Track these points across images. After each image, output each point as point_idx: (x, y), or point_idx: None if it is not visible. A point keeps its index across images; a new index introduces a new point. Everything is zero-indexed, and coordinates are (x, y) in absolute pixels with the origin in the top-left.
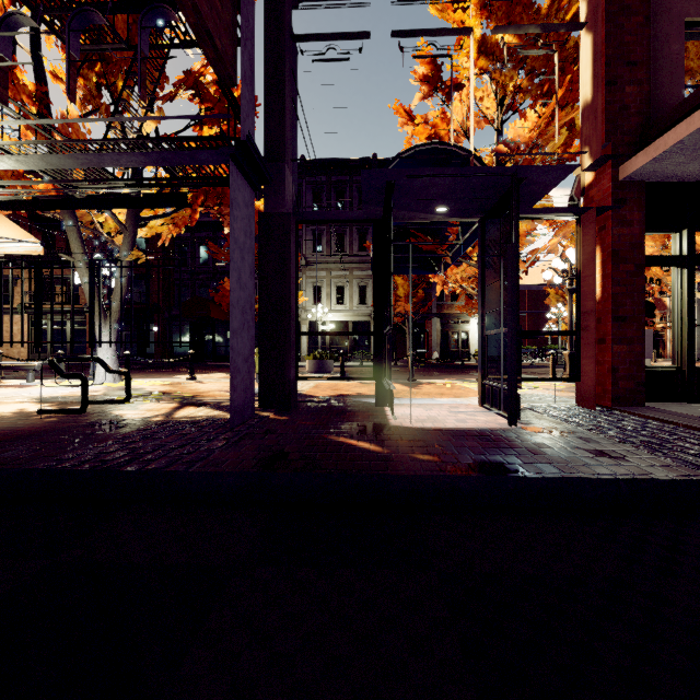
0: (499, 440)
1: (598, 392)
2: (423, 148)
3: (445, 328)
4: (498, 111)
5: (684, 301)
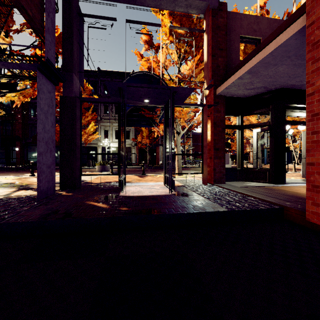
0: (161, 199)
1: (210, 178)
2: (140, 73)
3: None
4: (178, 59)
5: (240, 142)
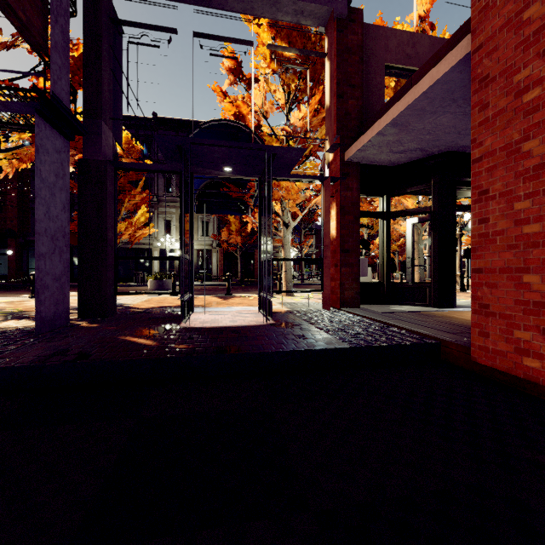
0: (247, 332)
1: (335, 299)
2: (218, 122)
3: None
4: (286, 102)
5: (384, 240)
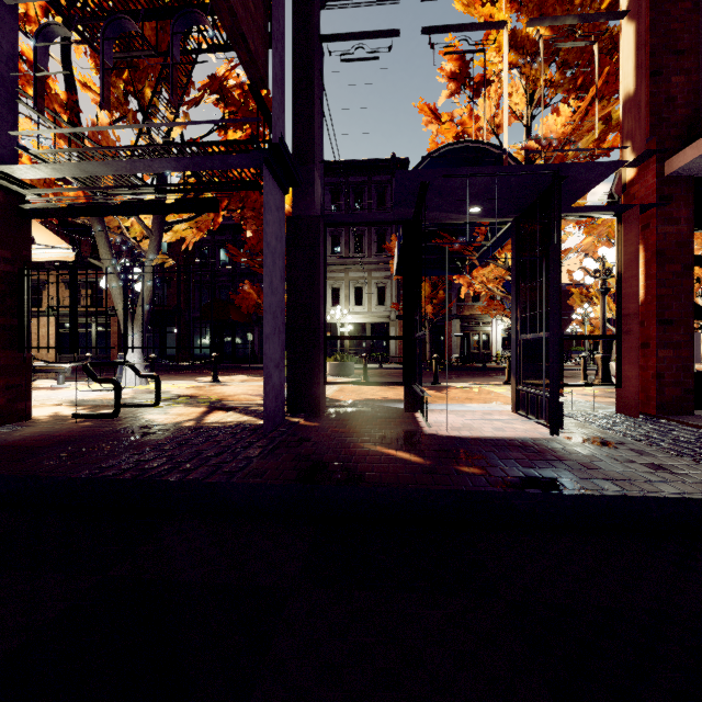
0: (544, 451)
1: (641, 398)
2: (455, 146)
3: (466, 330)
4: (527, 106)
5: None
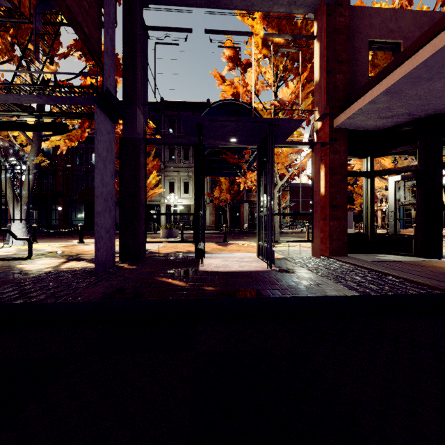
0: (257, 277)
1: (323, 248)
2: (224, 102)
3: (252, 209)
4: (274, 80)
5: (368, 196)
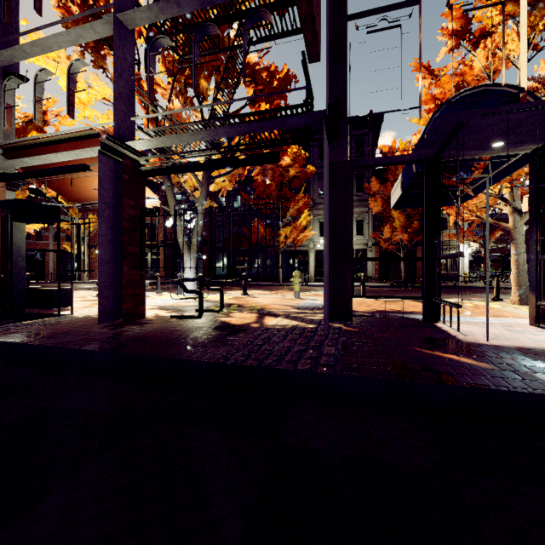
0: None
1: None
2: (471, 91)
3: None
4: None
5: None
